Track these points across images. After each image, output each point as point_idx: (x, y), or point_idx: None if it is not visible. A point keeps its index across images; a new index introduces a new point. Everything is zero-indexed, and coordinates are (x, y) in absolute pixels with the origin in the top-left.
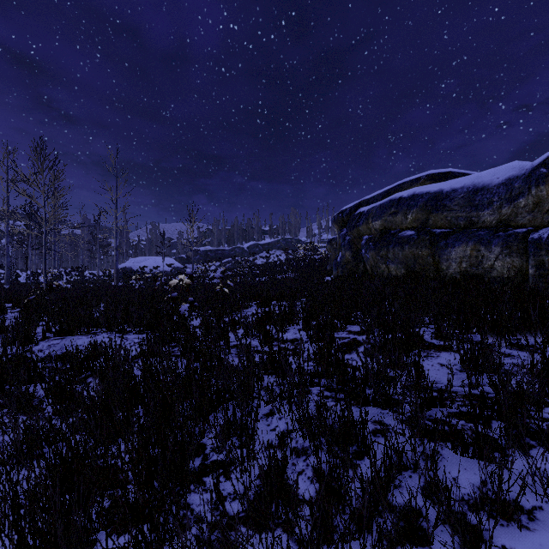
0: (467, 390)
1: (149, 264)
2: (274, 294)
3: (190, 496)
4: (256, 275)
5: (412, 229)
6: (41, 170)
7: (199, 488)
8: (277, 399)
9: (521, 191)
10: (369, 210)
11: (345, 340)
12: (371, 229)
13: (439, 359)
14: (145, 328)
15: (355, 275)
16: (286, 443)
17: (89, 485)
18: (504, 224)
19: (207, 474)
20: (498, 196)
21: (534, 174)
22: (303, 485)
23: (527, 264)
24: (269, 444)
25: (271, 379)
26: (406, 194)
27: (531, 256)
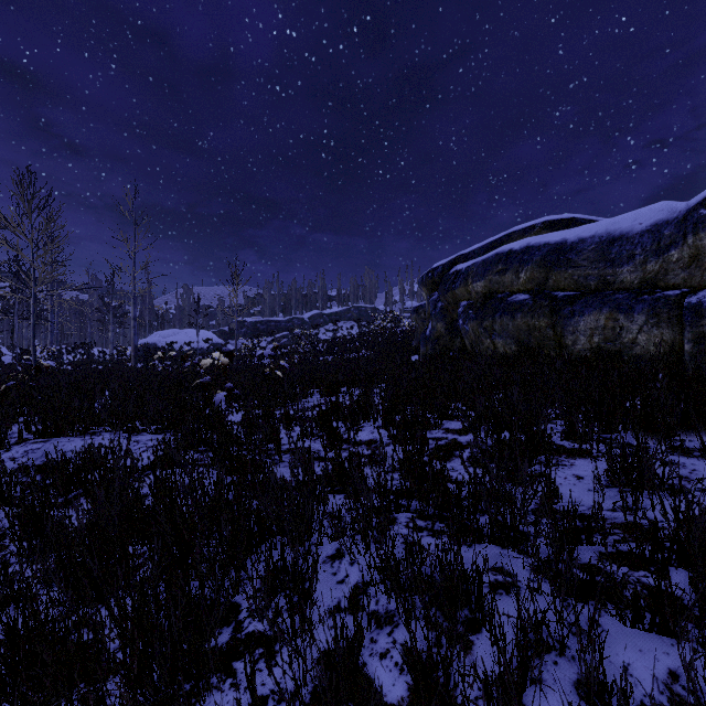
0: (622, 517)
1: (180, 339)
2: (344, 378)
3: (211, 696)
4: (320, 354)
5: (525, 292)
6: (28, 211)
7: (225, 682)
8: (347, 532)
9: (673, 240)
10: (468, 268)
11: (441, 442)
12: (471, 292)
13: (574, 469)
14: (165, 426)
15: (450, 353)
16: (360, 605)
17: (31, 700)
18: (650, 284)
19: (239, 656)
20: (642, 248)
21: (691, 217)
22: (388, 676)
23: (681, 338)
24: (336, 606)
25: (339, 501)
26: (517, 246)
27: (687, 326)
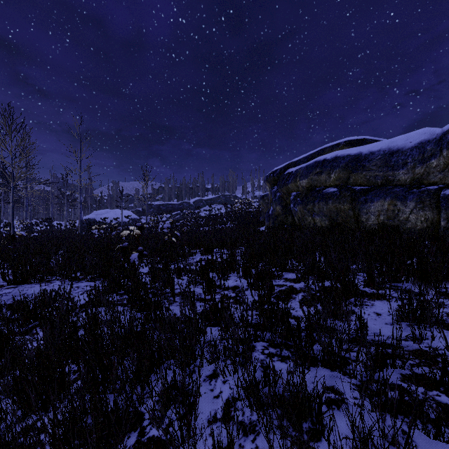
0: (412, 345)
1: (110, 216)
2: (216, 243)
3: None
4: (201, 225)
5: (334, 186)
6: (9, 132)
7: None
8: (221, 357)
9: (433, 153)
10: (297, 170)
11: (282, 288)
12: (299, 186)
13: (374, 308)
14: (97, 276)
15: (285, 226)
16: (231, 416)
17: None
18: (417, 182)
19: None
20: (412, 158)
21: (445, 138)
22: None
23: (438, 217)
24: (213, 417)
25: (214, 332)
26: (329, 156)
27: (443, 210)
